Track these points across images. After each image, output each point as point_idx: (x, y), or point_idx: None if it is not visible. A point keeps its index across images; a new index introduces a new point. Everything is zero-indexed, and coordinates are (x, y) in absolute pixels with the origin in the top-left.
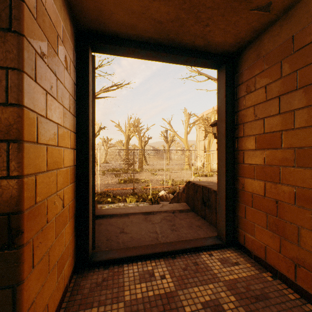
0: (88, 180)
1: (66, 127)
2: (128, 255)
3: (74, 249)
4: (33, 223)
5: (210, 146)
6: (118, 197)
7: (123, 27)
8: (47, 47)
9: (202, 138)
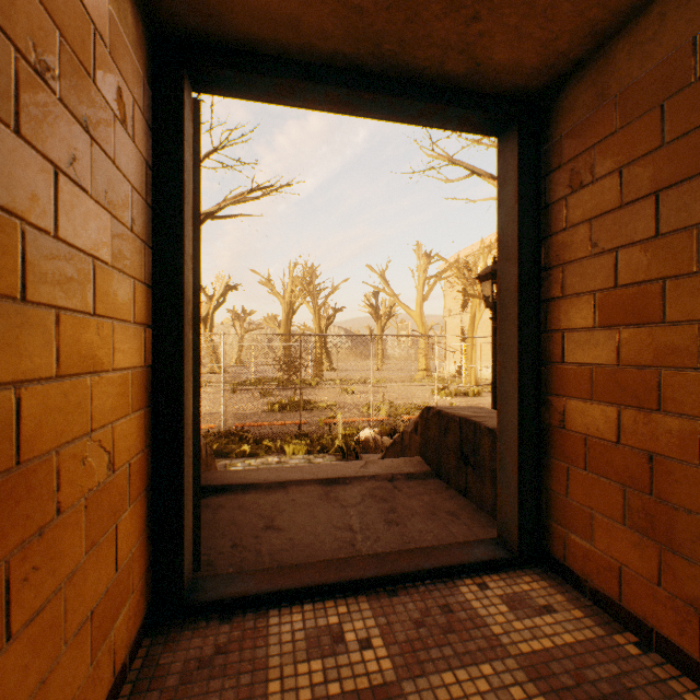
0: (182, 403)
1: (121, 269)
2: (281, 586)
3: (147, 574)
4: (10, 518)
5: (476, 329)
6: (267, 442)
7: (267, 24)
8: (59, 51)
9: (456, 310)
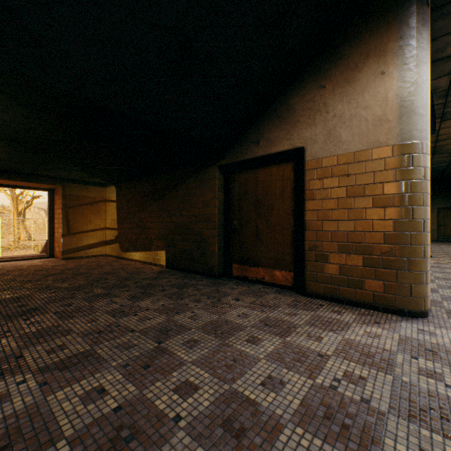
0: None
1: None
2: (1, 260)
3: None
4: None
5: None
6: None
7: None
8: None
9: None
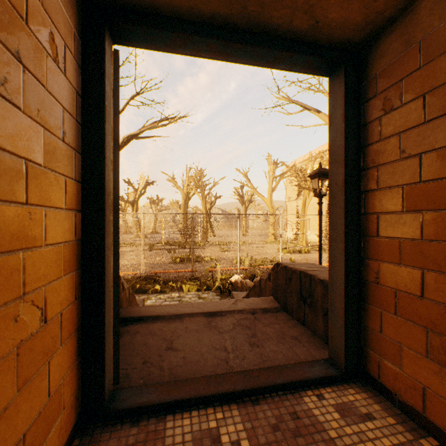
0: (103, 266)
1: (54, 169)
2: (175, 397)
3: (77, 391)
4: None
5: (306, 209)
6: (171, 283)
7: None
8: None
9: (293, 197)
